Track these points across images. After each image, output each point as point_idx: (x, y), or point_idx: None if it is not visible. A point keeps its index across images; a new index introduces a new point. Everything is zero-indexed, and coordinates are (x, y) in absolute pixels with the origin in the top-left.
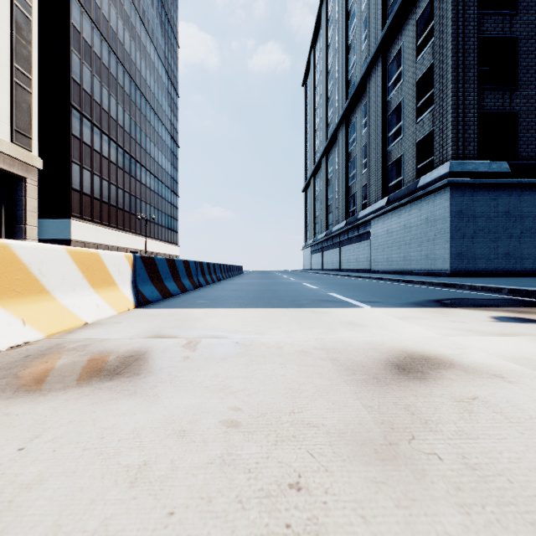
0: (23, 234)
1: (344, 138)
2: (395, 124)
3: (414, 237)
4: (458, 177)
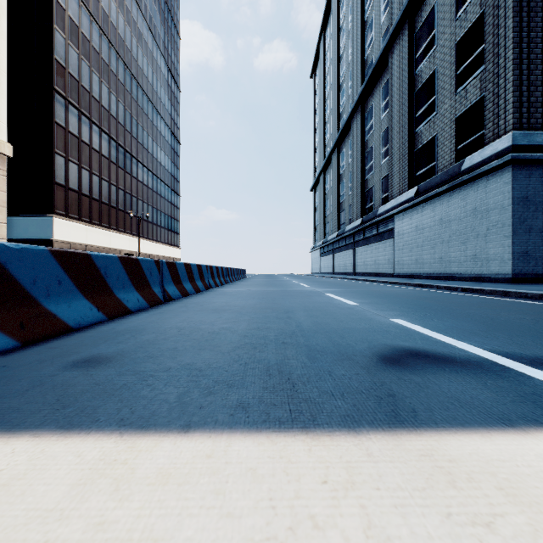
0: None
1: (360, 126)
2: (426, 100)
3: (455, 233)
4: (524, 151)
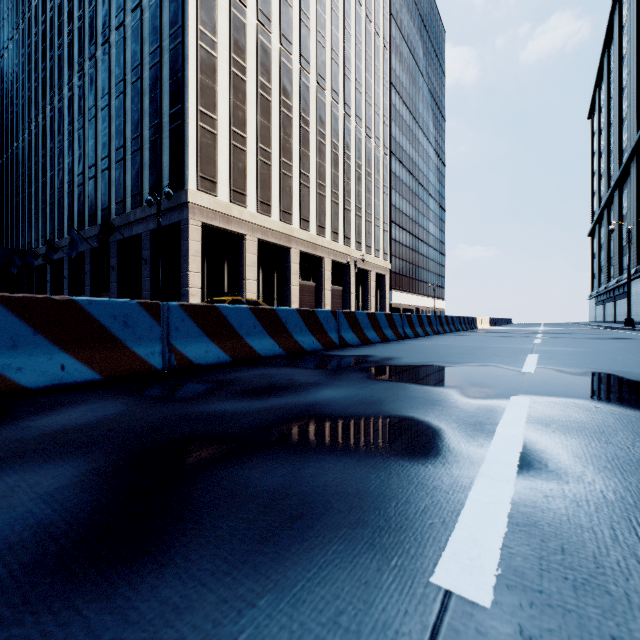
0: (384, 303)
1: (617, 203)
2: None
3: None
4: None
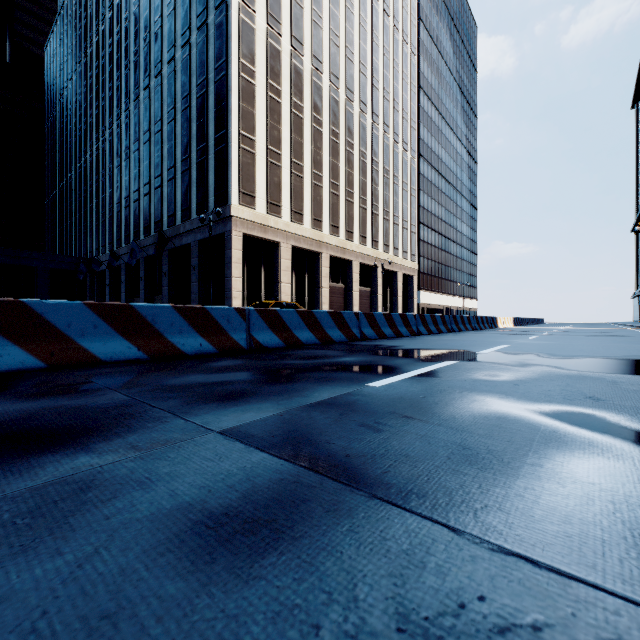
0: (412, 303)
1: None
2: None
3: None
4: None
